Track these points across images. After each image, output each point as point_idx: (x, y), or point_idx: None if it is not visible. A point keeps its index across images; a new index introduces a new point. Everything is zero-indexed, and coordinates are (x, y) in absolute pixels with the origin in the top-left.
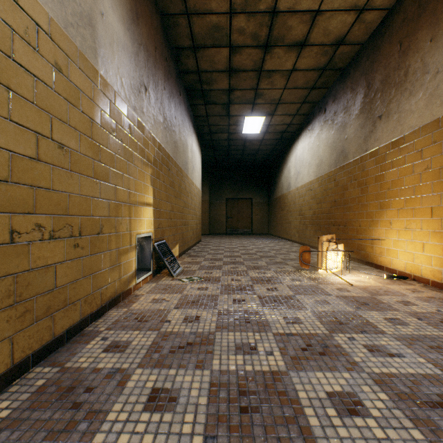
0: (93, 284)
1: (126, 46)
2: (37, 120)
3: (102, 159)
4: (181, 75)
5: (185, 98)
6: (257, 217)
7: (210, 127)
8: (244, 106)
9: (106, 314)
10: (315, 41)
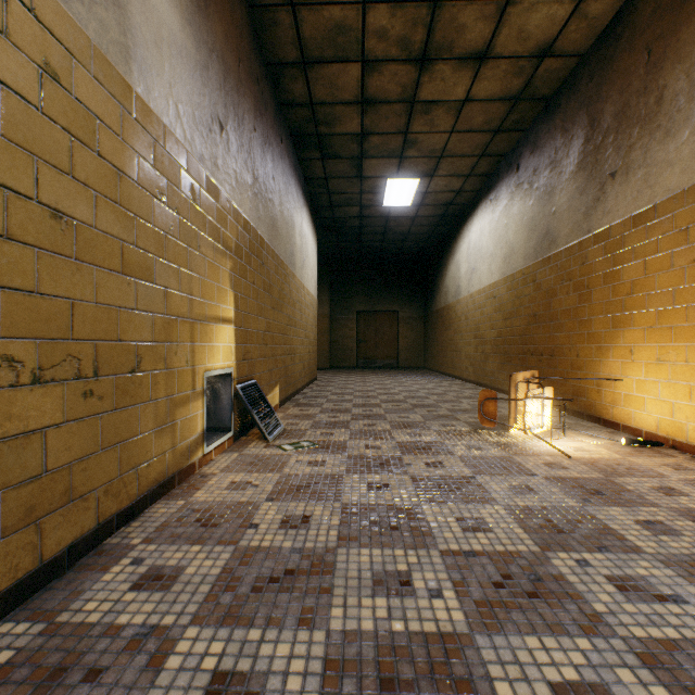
0: (121, 461)
1: (185, 50)
2: (4, 164)
3: (139, 241)
4: (282, 110)
5: (289, 148)
6: (406, 341)
7: (331, 197)
8: (386, 162)
9: (147, 511)
10: (504, 50)
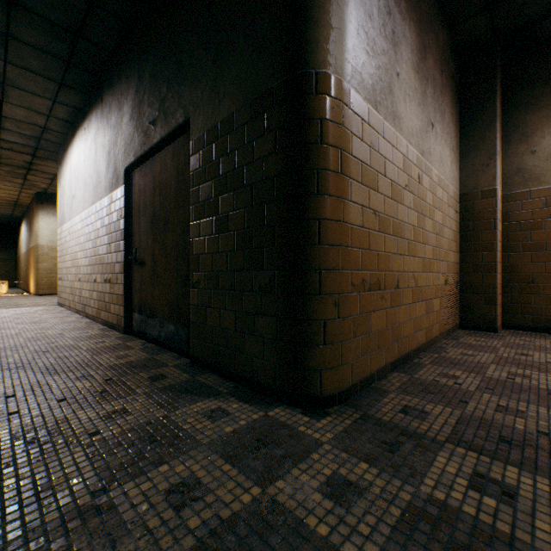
0: None
1: None
2: None
3: None
4: None
5: None
6: (2, 272)
7: None
8: None
9: None
10: (2, 199)
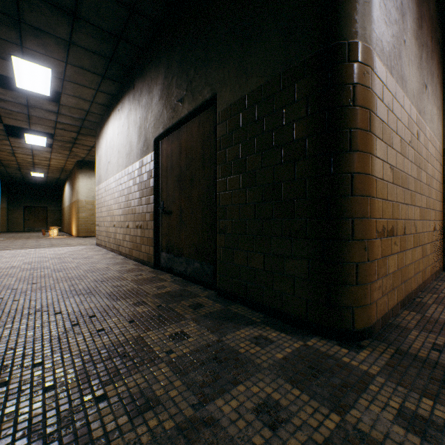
0: None
1: None
2: None
3: None
4: None
5: None
6: (52, 220)
7: (9, 172)
8: (30, 170)
9: None
10: (54, 166)
